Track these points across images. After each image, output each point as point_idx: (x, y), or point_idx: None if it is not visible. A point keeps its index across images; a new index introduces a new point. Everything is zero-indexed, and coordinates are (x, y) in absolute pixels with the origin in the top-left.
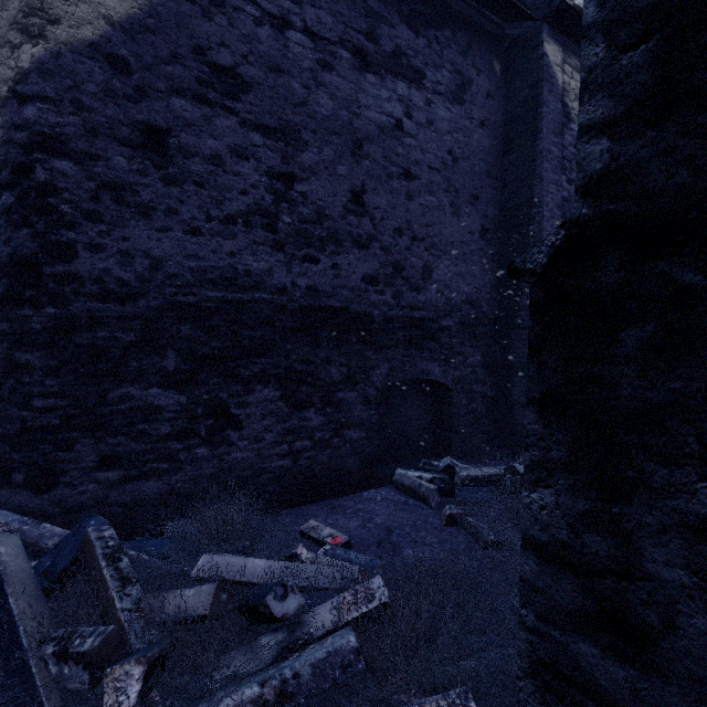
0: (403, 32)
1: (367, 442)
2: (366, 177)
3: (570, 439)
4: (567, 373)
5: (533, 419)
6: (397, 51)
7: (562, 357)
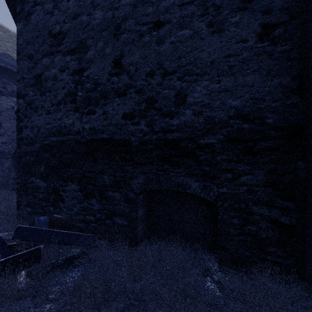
0: (15, 86)
1: (3, 180)
2: (2, 120)
3: (15, 168)
4: (14, 163)
5: (12, 167)
6: (13, 91)
7: (14, 161)
